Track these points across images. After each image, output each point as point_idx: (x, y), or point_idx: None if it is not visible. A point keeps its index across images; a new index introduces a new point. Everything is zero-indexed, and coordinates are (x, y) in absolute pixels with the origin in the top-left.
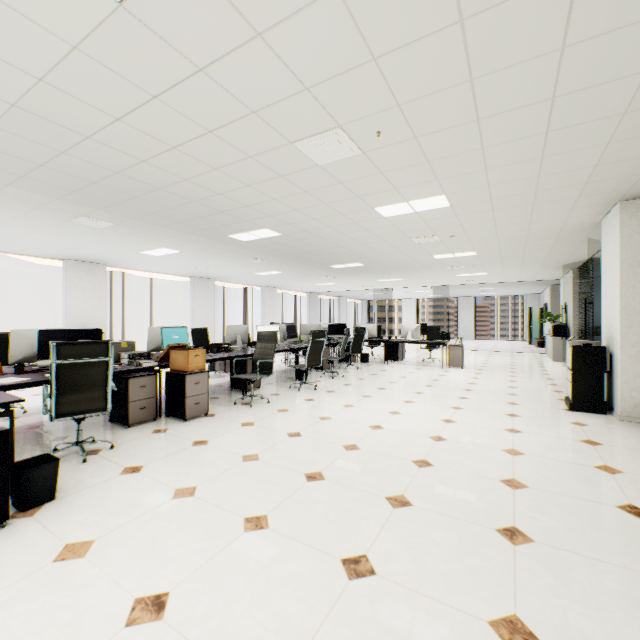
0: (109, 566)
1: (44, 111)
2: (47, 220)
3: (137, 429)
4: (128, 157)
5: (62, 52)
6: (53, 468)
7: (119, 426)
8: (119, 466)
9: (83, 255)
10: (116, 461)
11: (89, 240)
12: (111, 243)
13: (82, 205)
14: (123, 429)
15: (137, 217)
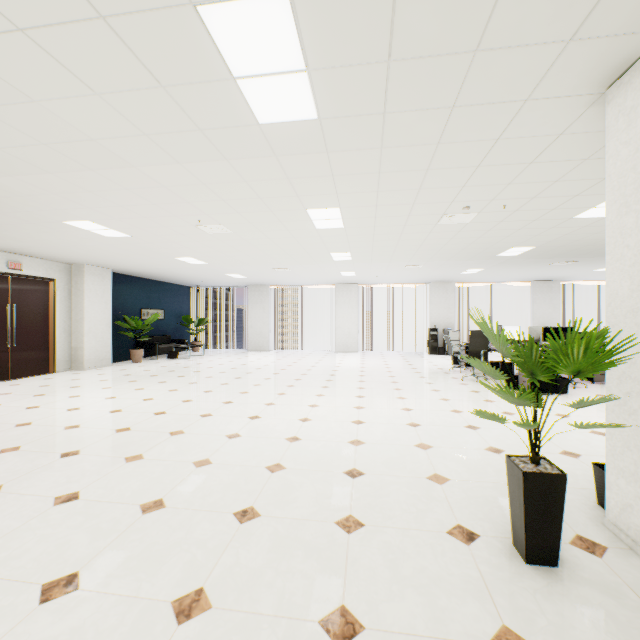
0: (599, 409)
1: (561, 239)
2: (535, 266)
3: (598, 385)
4: (596, 240)
5: (577, 228)
6: (566, 381)
7: (586, 382)
8: (592, 393)
9: (545, 277)
10: (590, 391)
11: (554, 270)
12: (569, 269)
13: (560, 258)
14: (589, 383)
15: (594, 256)
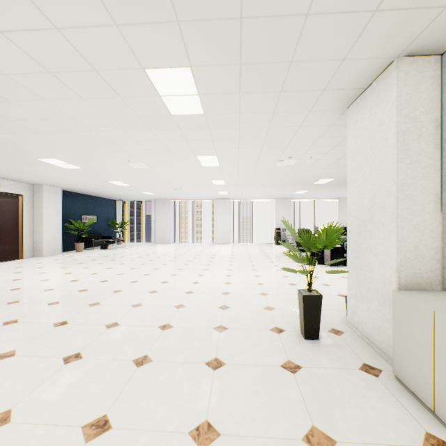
0: None
1: None
2: (338, 190)
3: None
4: None
5: None
6: None
7: None
8: None
9: (346, 196)
10: None
11: None
12: None
13: None
14: None
15: None
